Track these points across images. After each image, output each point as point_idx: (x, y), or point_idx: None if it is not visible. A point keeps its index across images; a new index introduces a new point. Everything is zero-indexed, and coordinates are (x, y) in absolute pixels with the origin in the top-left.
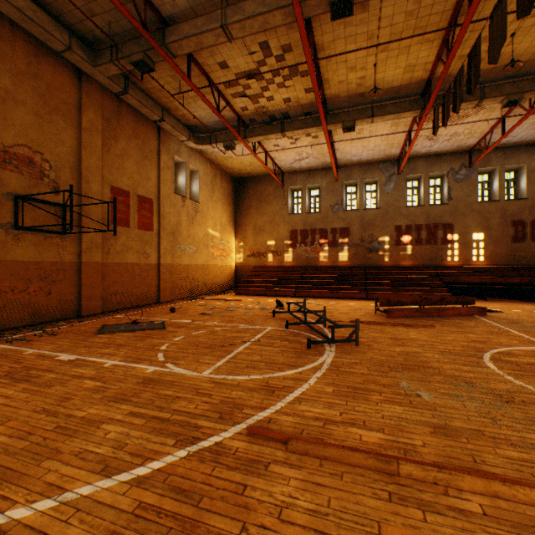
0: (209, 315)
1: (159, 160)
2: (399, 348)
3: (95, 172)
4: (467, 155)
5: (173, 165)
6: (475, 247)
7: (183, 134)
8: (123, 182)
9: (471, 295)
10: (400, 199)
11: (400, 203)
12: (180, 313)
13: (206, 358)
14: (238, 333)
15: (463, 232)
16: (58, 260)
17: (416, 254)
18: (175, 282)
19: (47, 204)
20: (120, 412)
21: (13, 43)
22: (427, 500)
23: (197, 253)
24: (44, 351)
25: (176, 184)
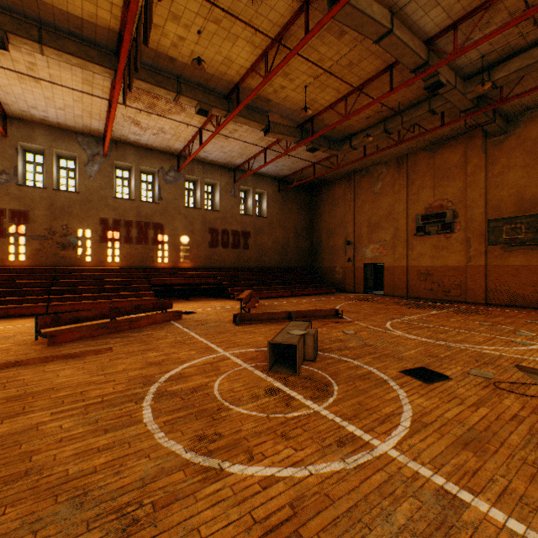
0: None
1: None
2: (3, 426)
3: None
4: (177, 159)
5: None
6: (183, 250)
7: None
8: None
9: (179, 296)
10: (108, 187)
11: (108, 192)
12: None
13: None
14: None
15: (173, 234)
16: None
17: (127, 254)
18: None
19: None
20: None
21: None
22: None
23: None
24: None
25: None
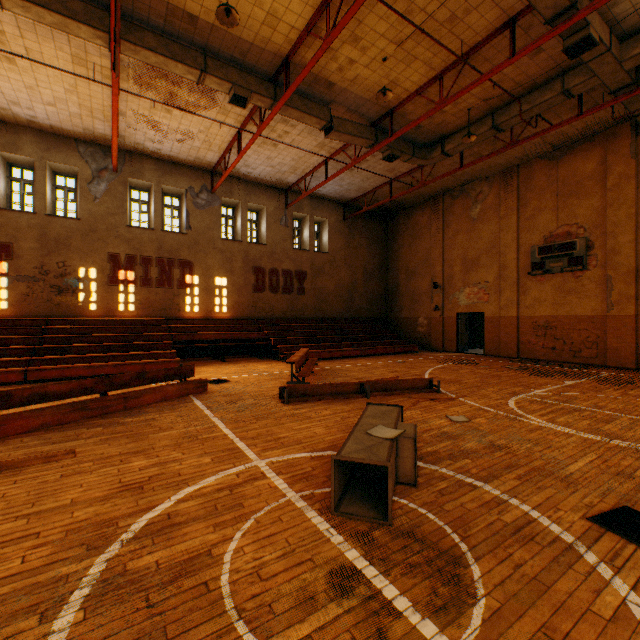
0: None
1: None
2: None
3: None
4: (210, 177)
5: None
6: (219, 295)
7: None
8: None
9: (213, 355)
10: (119, 212)
11: (119, 219)
12: None
13: None
14: None
15: (206, 275)
16: None
17: (144, 300)
18: None
19: None
20: None
21: None
22: None
23: None
24: None
25: None
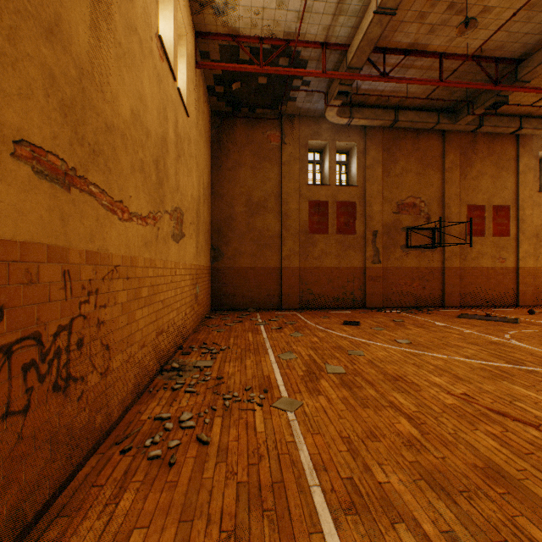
0: None
1: (516, 165)
2: None
3: (453, 198)
4: None
5: (535, 164)
6: None
7: None
8: (477, 199)
9: None
10: None
11: None
12: (538, 316)
13: None
14: None
15: None
16: (429, 266)
17: None
18: (538, 287)
19: (422, 230)
20: (473, 347)
21: (405, 138)
22: None
23: None
24: (426, 319)
25: (541, 180)
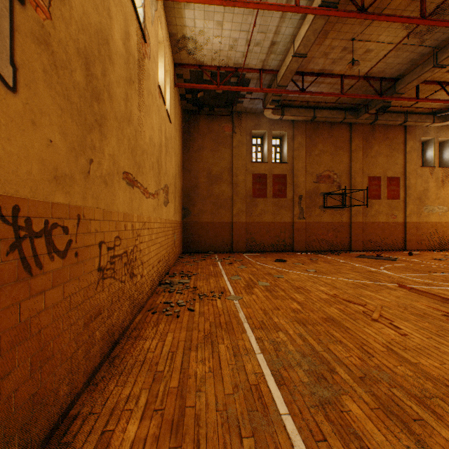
0: (438, 260)
1: (404, 147)
2: None
3: (358, 172)
4: None
5: (418, 146)
6: None
7: (425, 121)
8: (375, 172)
9: None
10: None
11: None
12: (414, 256)
13: (405, 272)
14: (447, 270)
15: None
16: (340, 221)
17: None
18: (420, 236)
19: (335, 194)
20: (355, 274)
21: (322, 128)
22: (447, 307)
23: (448, 212)
24: (333, 258)
25: (424, 158)
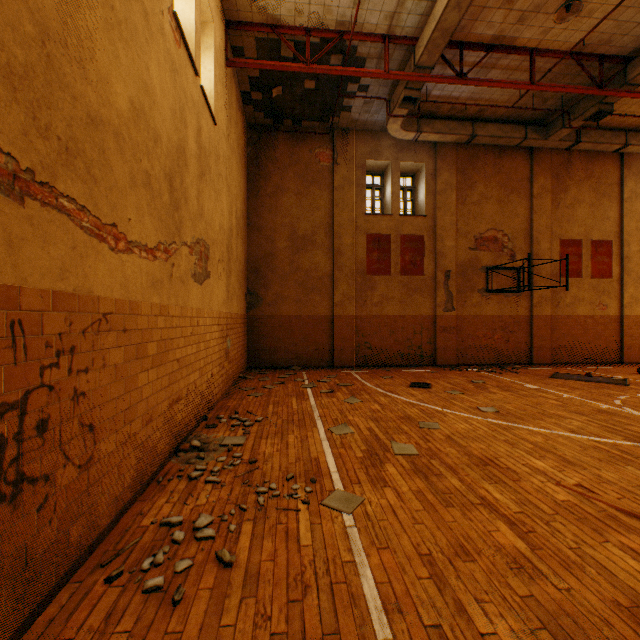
0: None
1: (620, 191)
2: None
3: (543, 231)
4: None
5: None
6: None
7: None
8: (572, 232)
9: None
10: None
11: None
12: None
13: None
14: None
15: None
16: (513, 314)
17: None
18: None
19: (505, 270)
20: (578, 418)
21: (484, 157)
22: None
23: None
24: (512, 380)
25: None
